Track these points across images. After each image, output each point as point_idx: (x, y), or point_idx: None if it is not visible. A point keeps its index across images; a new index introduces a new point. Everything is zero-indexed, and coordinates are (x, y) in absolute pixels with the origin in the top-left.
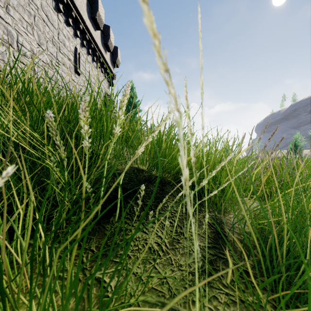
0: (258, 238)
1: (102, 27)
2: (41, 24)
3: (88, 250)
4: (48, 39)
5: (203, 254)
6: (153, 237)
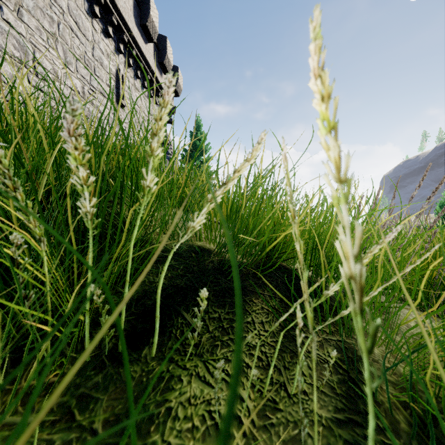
0: (436, 396)
1: (155, 38)
2: (68, 34)
3: (87, 432)
4: (78, 56)
5: (330, 443)
6: (224, 395)
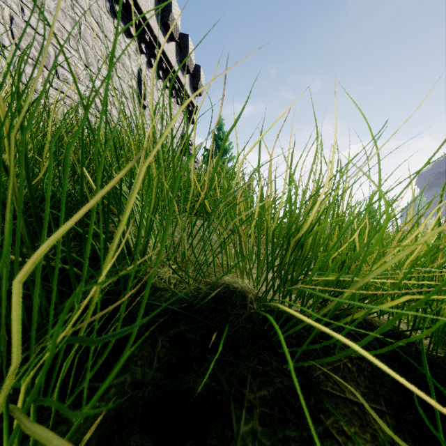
0: None
1: (177, 37)
2: (90, 35)
3: None
4: (100, 57)
5: None
6: None
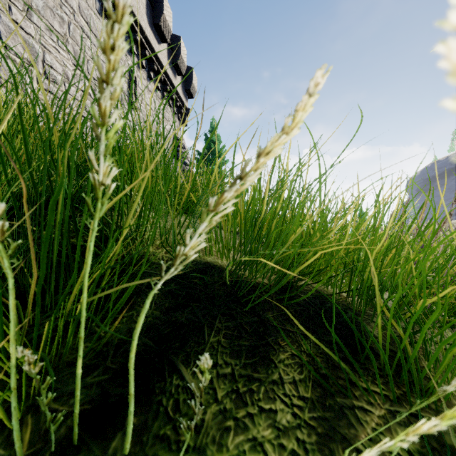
0: None
1: (169, 38)
2: (79, 35)
3: None
4: (89, 57)
5: None
6: None
